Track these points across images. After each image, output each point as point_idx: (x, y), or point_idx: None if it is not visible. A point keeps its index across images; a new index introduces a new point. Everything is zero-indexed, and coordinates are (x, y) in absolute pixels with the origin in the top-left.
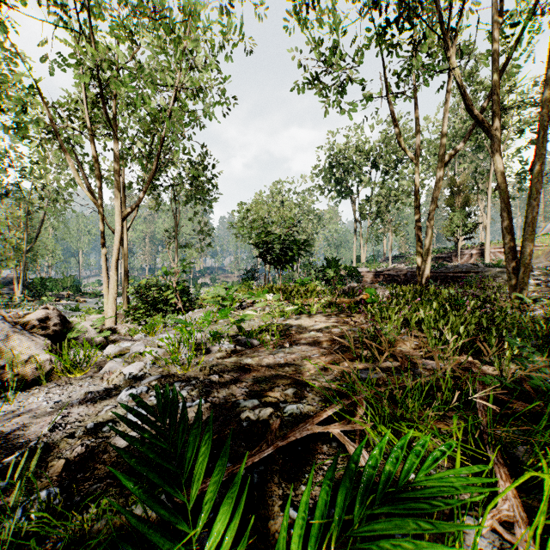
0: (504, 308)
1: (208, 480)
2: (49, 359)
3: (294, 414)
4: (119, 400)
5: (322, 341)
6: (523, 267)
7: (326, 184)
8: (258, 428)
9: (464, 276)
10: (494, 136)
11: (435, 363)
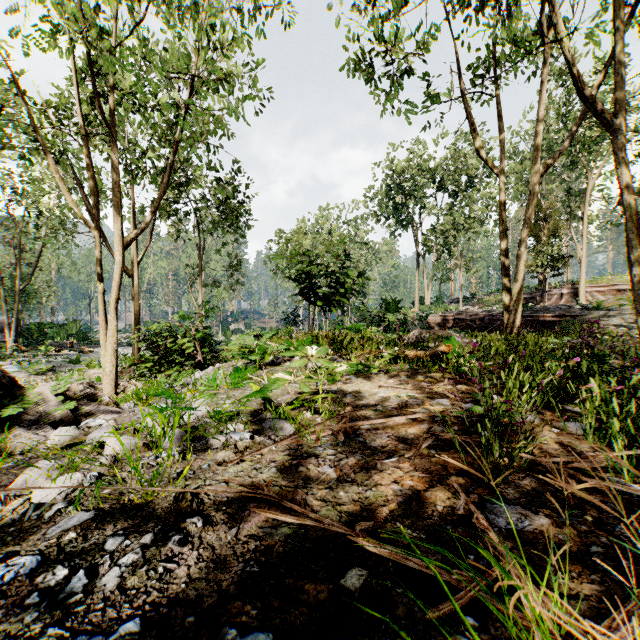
0: None
1: None
2: None
3: None
4: None
5: (397, 425)
6: None
7: (383, 210)
8: None
9: (558, 321)
10: (617, 131)
11: (628, 486)
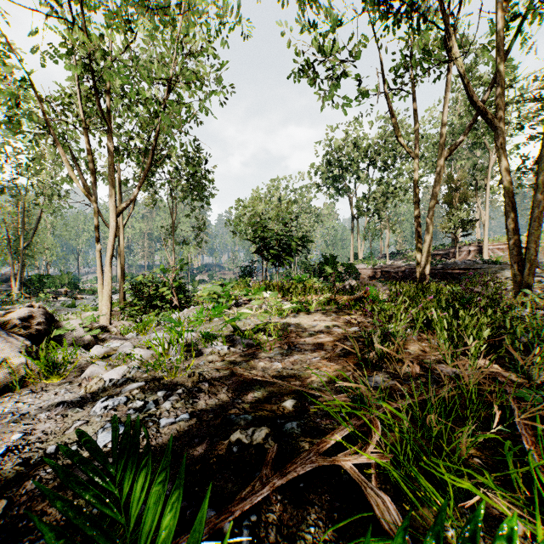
0: (513, 306)
1: (182, 539)
2: (25, 362)
3: (294, 435)
4: (92, 414)
5: (323, 342)
6: (529, 263)
7: (324, 181)
8: (250, 455)
9: (463, 273)
10: (498, 128)
11: (450, 369)
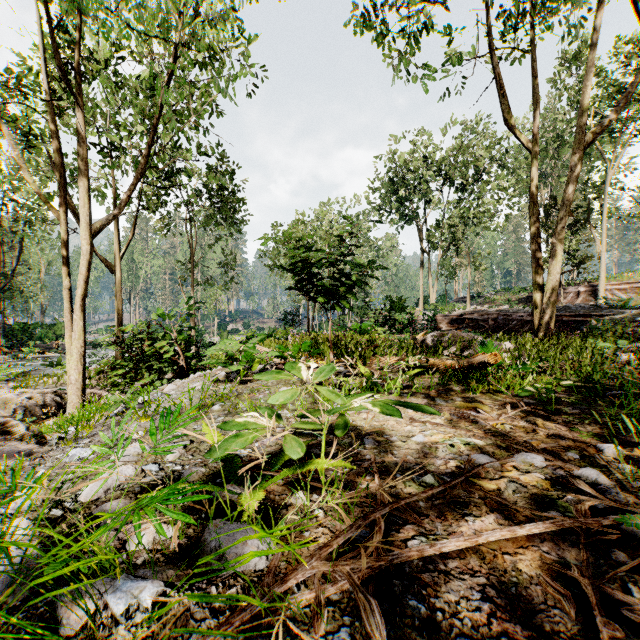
0: None
1: None
2: None
3: None
4: None
5: (488, 544)
6: None
7: (386, 204)
8: None
9: (583, 321)
10: None
11: None
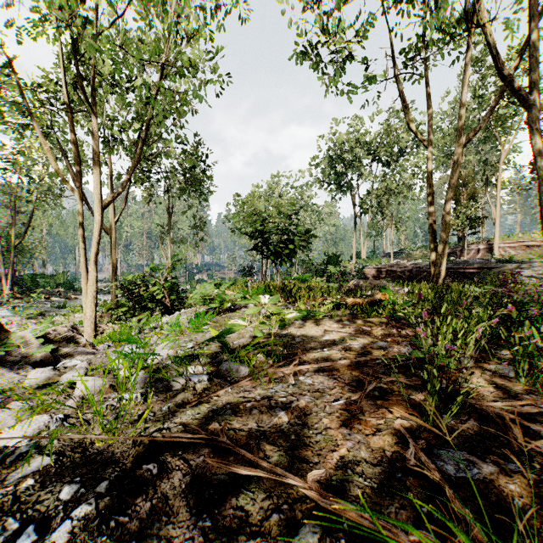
0: None
1: None
2: None
3: None
4: None
5: (343, 368)
6: None
7: (326, 177)
8: None
9: (476, 272)
10: (531, 106)
11: None
